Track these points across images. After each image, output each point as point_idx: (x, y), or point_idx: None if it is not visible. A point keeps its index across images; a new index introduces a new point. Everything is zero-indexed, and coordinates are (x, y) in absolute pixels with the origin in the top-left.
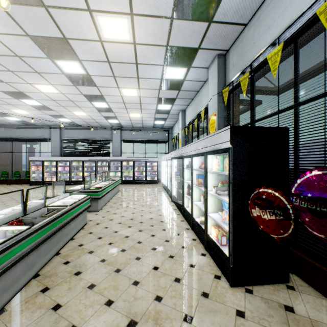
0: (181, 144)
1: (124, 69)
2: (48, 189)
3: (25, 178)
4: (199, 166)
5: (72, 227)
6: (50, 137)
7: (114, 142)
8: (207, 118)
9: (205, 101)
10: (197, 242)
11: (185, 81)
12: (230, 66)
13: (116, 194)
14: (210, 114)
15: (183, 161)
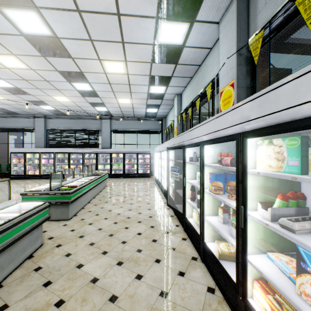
0: (176, 133)
1: (102, 26)
2: (27, 184)
3: (6, 171)
4: (216, 160)
5: (1, 264)
6: (34, 127)
7: (103, 133)
8: (212, 97)
9: (210, 75)
10: (218, 299)
11: (184, 48)
12: (259, 5)
13: (101, 191)
14: (222, 86)
15: (185, 152)
